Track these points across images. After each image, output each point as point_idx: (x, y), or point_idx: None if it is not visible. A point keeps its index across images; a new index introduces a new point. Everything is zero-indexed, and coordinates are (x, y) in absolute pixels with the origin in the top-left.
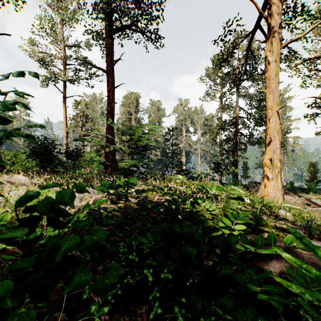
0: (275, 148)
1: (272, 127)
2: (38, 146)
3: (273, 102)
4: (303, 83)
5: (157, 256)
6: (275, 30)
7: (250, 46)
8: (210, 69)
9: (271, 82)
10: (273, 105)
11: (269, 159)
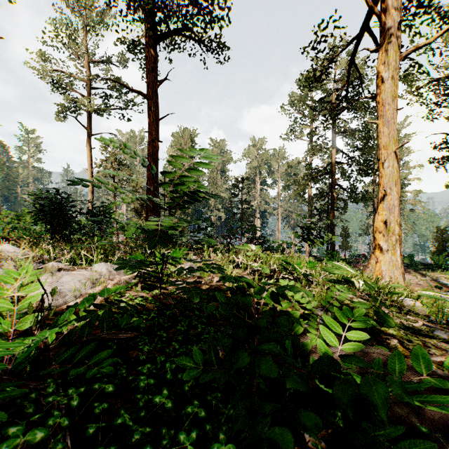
0: (391, 206)
1: (387, 175)
2: (47, 203)
3: (389, 137)
4: (429, 113)
5: (208, 395)
6: (392, 33)
7: (353, 58)
8: (295, 95)
9: (385, 108)
10: (388, 142)
11: (382, 221)
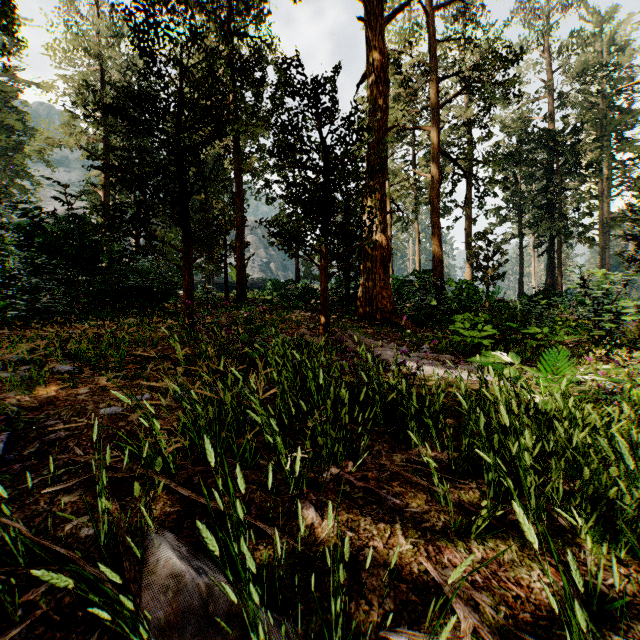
0: None
1: None
2: None
3: None
4: None
5: None
6: None
7: None
8: None
9: None
10: None
11: None
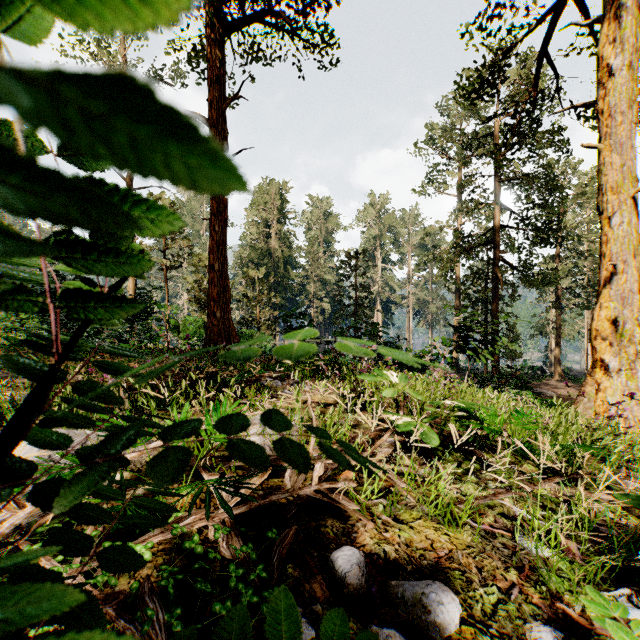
0: (625, 292)
1: (618, 238)
2: (43, 289)
3: (621, 172)
4: None
5: None
6: None
7: (546, 47)
8: (435, 128)
9: (614, 121)
10: (620, 180)
11: (608, 319)
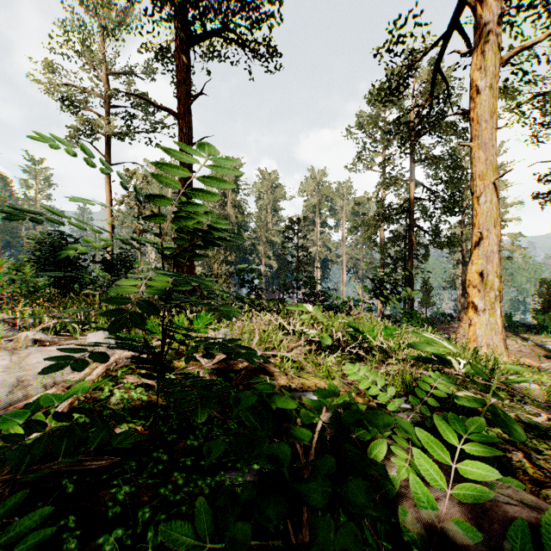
0: (489, 252)
1: (484, 213)
2: (49, 249)
3: (486, 164)
4: (533, 136)
5: None
6: (490, 30)
7: (439, 64)
8: (364, 115)
9: (481, 127)
10: (485, 170)
11: (477, 272)
